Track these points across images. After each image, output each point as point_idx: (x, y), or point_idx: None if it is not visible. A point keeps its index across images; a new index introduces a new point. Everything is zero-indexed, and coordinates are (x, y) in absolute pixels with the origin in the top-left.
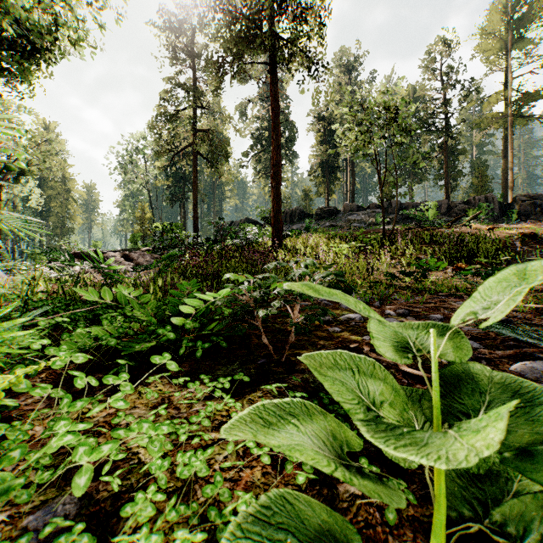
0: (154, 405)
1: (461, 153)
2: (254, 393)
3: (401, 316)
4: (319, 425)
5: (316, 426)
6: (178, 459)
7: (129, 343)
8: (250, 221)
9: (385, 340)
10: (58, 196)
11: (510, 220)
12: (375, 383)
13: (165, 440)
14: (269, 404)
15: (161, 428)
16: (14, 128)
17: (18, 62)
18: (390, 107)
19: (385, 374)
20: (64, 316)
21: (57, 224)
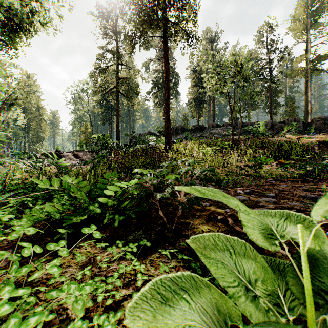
0: (83, 264)
1: (279, 92)
2: (154, 254)
3: (248, 194)
4: (206, 298)
5: (203, 299)
6: (94, 321)
7: (69, 216)
8: (151, 133)
9: (257, 228)
10: (35, 118)
11: (309, 132)
12: (249, 263)
13: (88, 296)
14: (165, 278)
15: (84, 289)
16: (8, 77)
17: (8, 36)
18: (237, 63)
19: (256, 254)
20: (29, 195)
21: (34, 135)
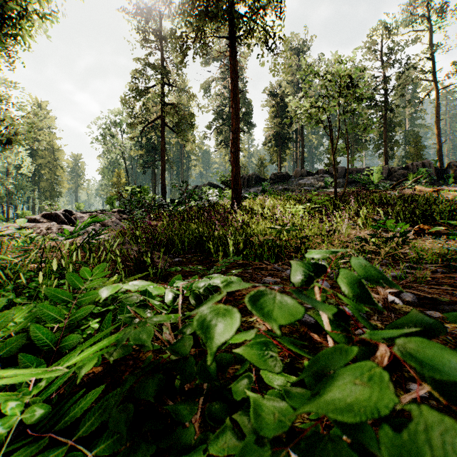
0: None
1: (398, 125)
2: None
3: (411, 305)
4: None
5: None
6: None
7: None
8: (212, 185)
9: None
10: (48, 164)
11: (445, 183)
12: None
13: None
14: None
15: None
16: (2, 102)
17: None
18: (343, 76)
19: None
20: None
21: (47, 188)
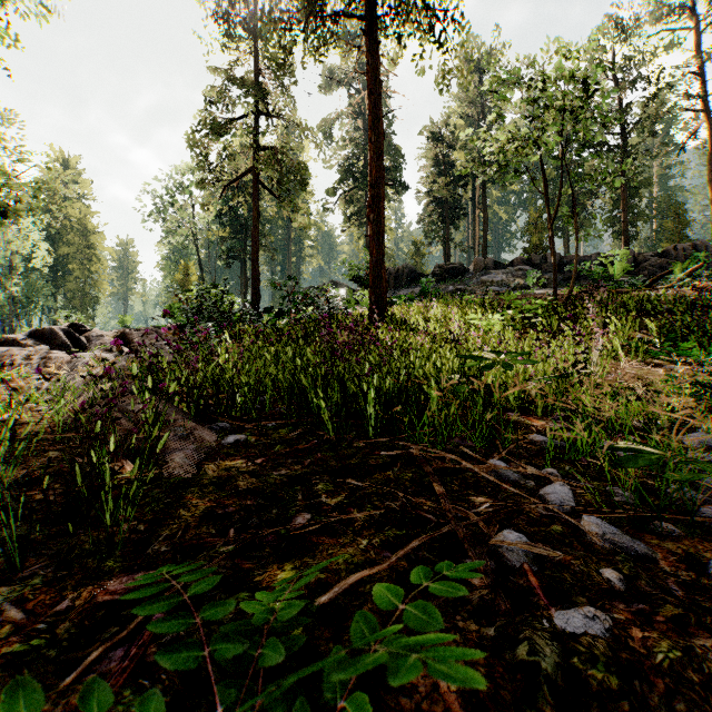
0: None
1: (644, 185)
2: None
3: None
4: None
5: None
6: None
7: None
8: (338, 285)
9: None
10: (78, 255)
11: None
12: None
13: None
14: None
15: None
16: None
17: None
18: (573, 78)
19: None
20: None
21: (76, 293)
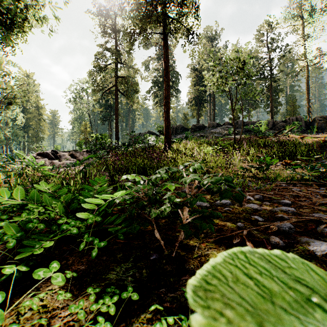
0: None
1: (280, 91)
2: (143, 313)
3: (258, 200)
4: None
5: None
6: None
7: (30, 241)
8: (151, 132)
9: None
10: (34, 118)
11: (312, 132)
12: None
13: None
14: None
15: None
16: (5, 75)
17: (2, 31)
18: (239, 60)
19: None
20: None
21: (33, 135)
